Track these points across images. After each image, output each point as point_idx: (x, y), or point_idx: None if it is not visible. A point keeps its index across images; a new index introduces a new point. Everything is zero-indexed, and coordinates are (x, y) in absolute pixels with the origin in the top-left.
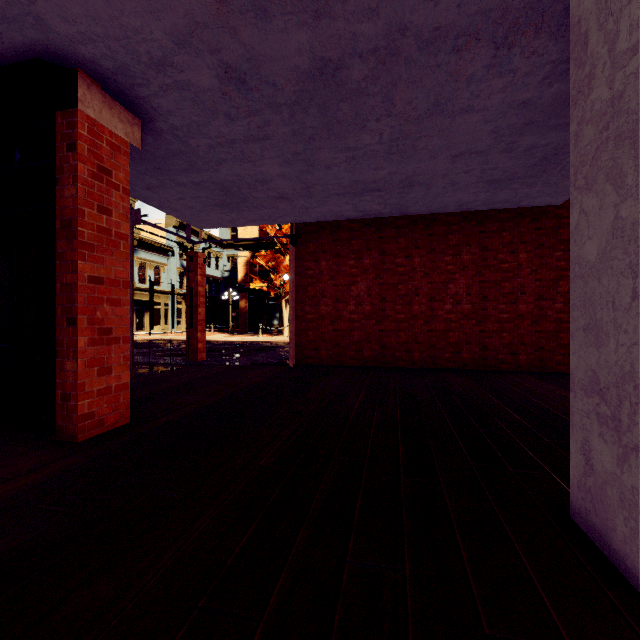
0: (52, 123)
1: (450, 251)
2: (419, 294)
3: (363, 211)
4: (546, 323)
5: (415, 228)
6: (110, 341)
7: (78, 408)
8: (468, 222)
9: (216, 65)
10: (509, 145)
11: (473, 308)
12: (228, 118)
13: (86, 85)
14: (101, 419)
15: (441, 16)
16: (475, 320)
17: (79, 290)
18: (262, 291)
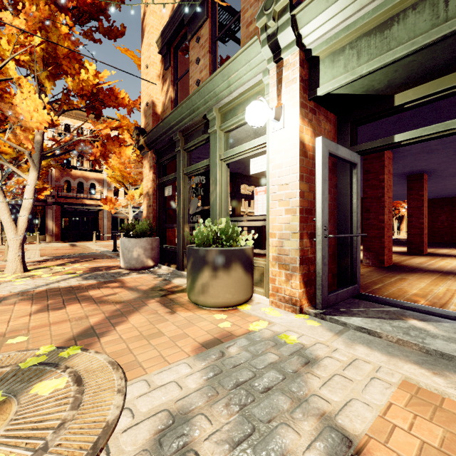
0: None
1: None
2: None
3: (443, 197)
4: None
5: None
6: None
7: None
8: None
9: None
10: None
11: None
12: None
13: None
14: None
15: (452, 189)
16: None
17: None
18: None
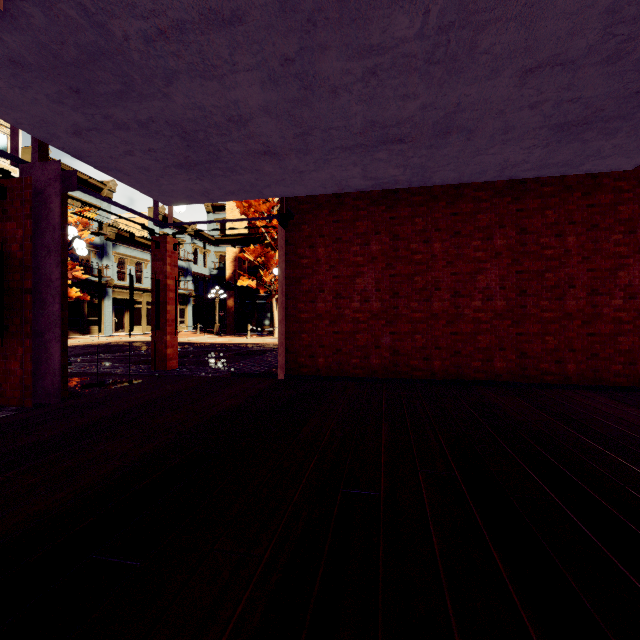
0: None
1: (479, 234)
2: (440, 288)
3: (374, 178)
4: (601, 324)
5: (435, 206)
6: None
7: None
8: (502, 198)
9: None
10: (620, 46)
11: (508, 305)
12: None
13: None
14: None
15: None
16: (511, 320)
17: None
18: (251, 289)
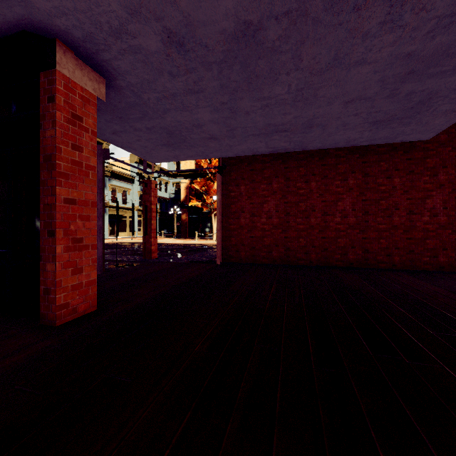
0: (37, 81)
1: (339, 177)
2: (315, 210)
3: (273, 147)
4: (415, 232)
5: (312, 160)
6: (81, 248)
7: (56, 300)
8: (353, 155)
9: (161, 31)
10: (392, 91)
11: (357, 220)
12: (171, 75)
13: (62, 51)
14: (74, 308)
15: None
16: (359, 229)
17: (57, 209)
18: (197, 208)
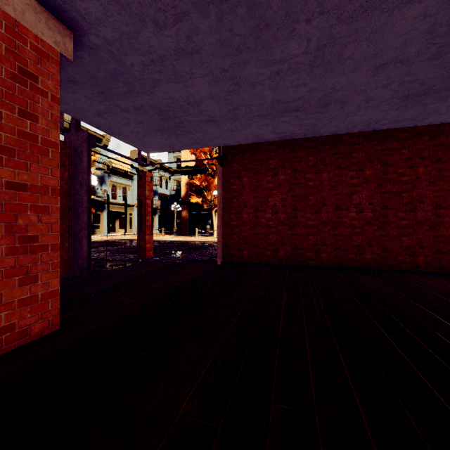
0: None
1: (354, 167)
2: (326, 204)
3: (280, 133)
4: (443, 229)
5: (323, 148)
6: (35, 249)
7: None
8: (370, 142)
9: None
10: (439, 49)
11: (375, 216)
12: (156, 26)
13: None
14: (24, 330)
15: None
16: (377, 226)
17: None
18: (198, 204)
